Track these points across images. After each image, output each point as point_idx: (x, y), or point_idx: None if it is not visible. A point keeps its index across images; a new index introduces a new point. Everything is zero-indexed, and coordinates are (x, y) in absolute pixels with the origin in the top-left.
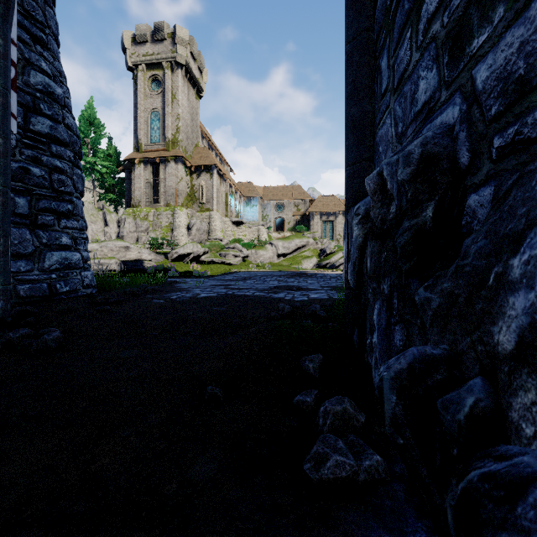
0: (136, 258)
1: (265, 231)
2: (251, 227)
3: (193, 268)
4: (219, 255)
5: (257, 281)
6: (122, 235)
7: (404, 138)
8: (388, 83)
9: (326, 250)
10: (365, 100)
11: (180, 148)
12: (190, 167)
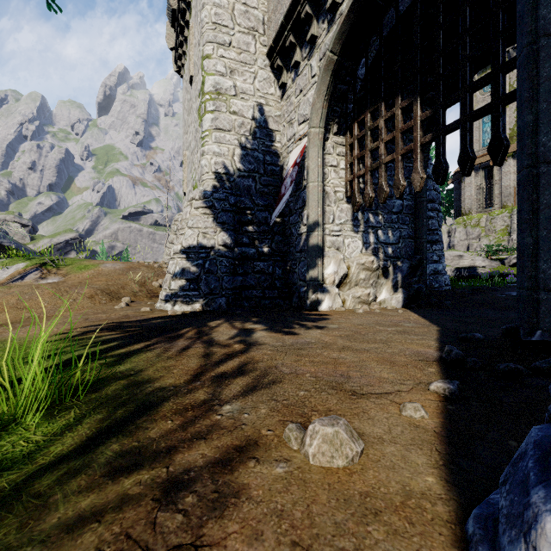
0: (469, 265)
1: None
2: None
3: None
4: None
5: None
6: (453, 244)
7: None
8: None
9: None
10: None
11: None
12: None
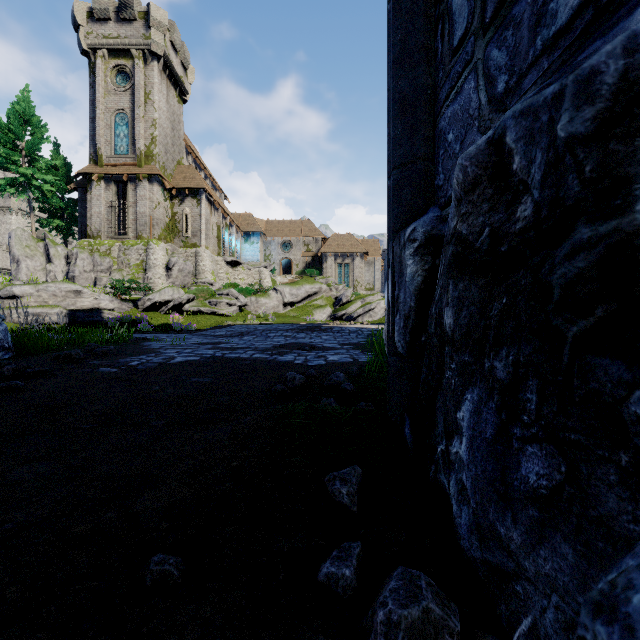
0: (91, 307)
1: (268, 274)
2: (250, 269)
3: (173, 319)
4: (208, 303)
5: (257, 337)
6: (73, 275)
7: (512, 98)
8: (468, 23)
9: (342, 298)
10: (421, 66)
11: (157, 163)
12: (171, 189)
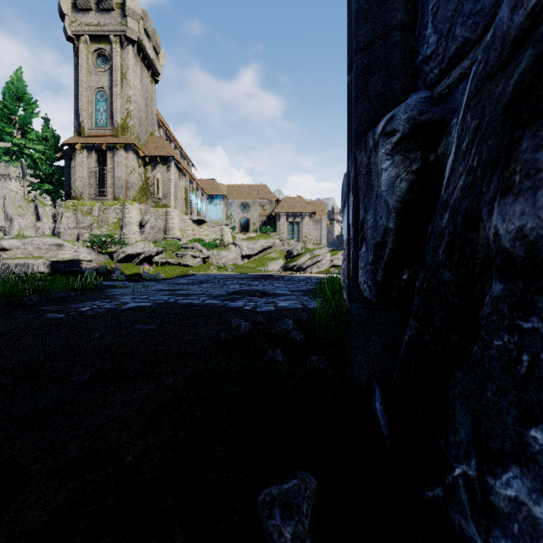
0: (71, 258)
1: (229, 231)
2: (214, 227)
3: (143, 270)
4: (175, 255)
5: (215, 285)
6: (59, 231)
7: None
8: None
9: (293, 251)
10: None
11: (132, 134)
12: (144, 157)
